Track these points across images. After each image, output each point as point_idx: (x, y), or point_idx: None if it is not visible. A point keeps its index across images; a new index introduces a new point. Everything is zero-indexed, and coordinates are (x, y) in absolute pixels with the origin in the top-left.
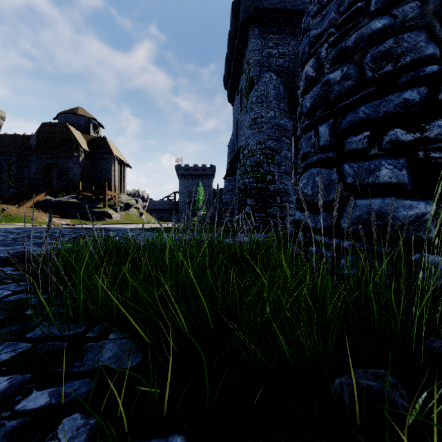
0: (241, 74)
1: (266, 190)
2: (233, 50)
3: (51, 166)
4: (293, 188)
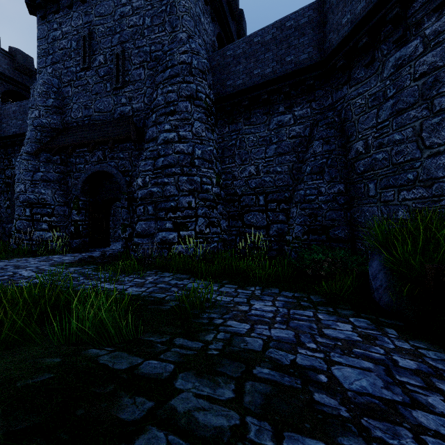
0: None
1: None
2: None
3: None
4: None
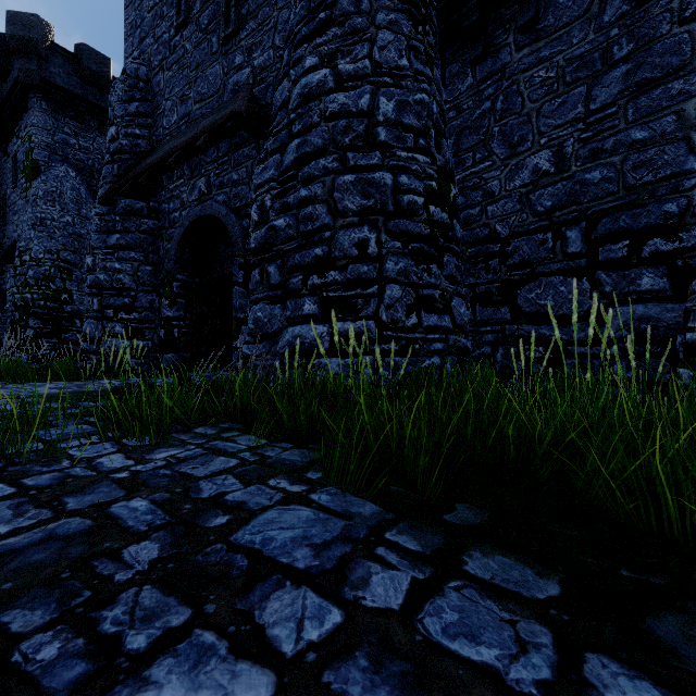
0: (14, 134)
1: (60, 311)
2: None
3: None
4: None
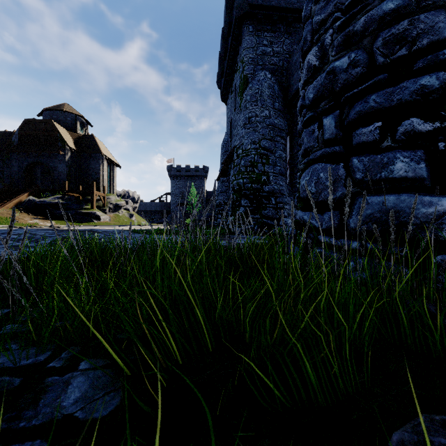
0: (235, 73)
1: (260, 191)
2: (226, 47)
3: (35, 165)
4: (287, 189)
